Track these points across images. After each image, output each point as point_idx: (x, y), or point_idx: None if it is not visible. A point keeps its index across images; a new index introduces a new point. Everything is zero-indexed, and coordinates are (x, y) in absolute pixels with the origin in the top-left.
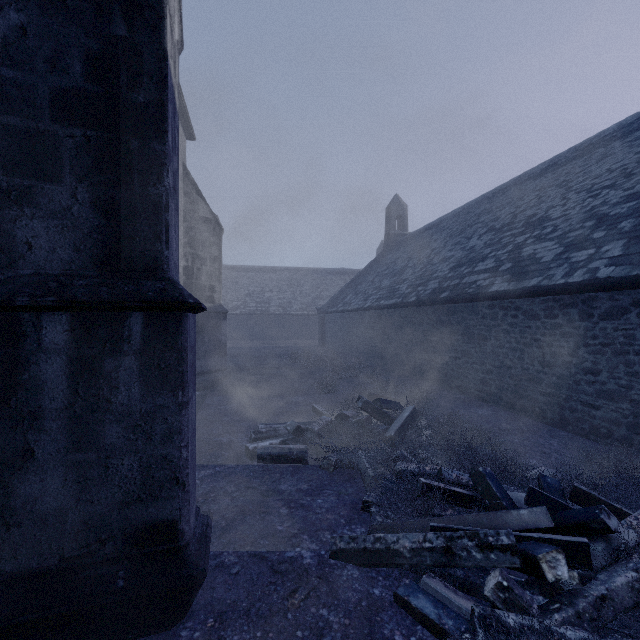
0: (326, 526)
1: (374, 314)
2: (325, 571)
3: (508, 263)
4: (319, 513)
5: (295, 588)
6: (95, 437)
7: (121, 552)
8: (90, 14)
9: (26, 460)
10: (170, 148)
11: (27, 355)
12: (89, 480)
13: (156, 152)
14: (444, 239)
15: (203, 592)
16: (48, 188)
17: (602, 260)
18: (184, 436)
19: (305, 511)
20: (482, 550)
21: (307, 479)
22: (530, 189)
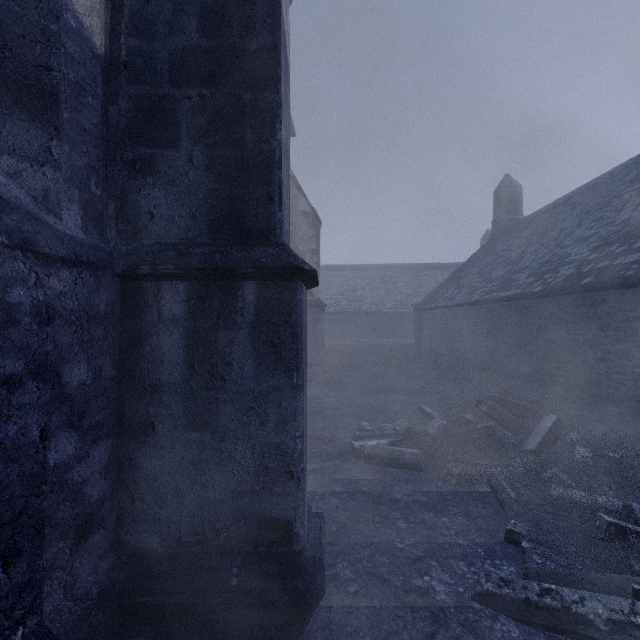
0: (459, 554)
1: (483, 309)
2: (468, 617)
3: None
4: (447, 535)
5: (431, 632)
6: (209, 416)
7: (234, 546)
8: None
9: (148, 434)
10: (282, 99)
11: (149, 326)
12: (204, 462)
13: (269, 103)
14: (577, 216)
15: (318, 608)
16: (167, 155)
17: None
18: (299, 424)
19: (428, 529)
20: None
21: (425, 490)
22: None
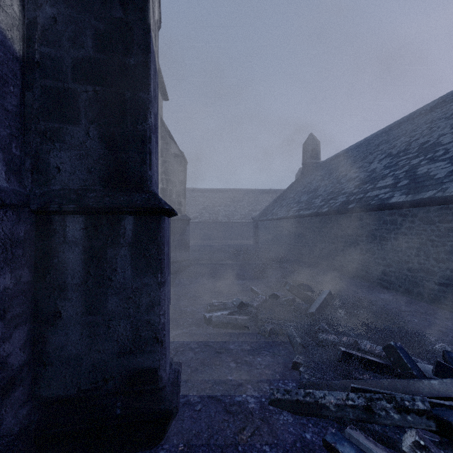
0: (265, 379)
1: (295, 221)
2: (266, 415)
3: (405, 180)
4: (259, 368)
5: (243, 426)
6: (101, 305)
7: (118, 389)
8: (98, 4)
9: (56, 319)
10: (152, 97)
11: (57, 245)
12: (97, 335)
13: (142, 100)
14: (349, 164)
15: (175, 422)
16: (70, 129)
17: None
18: (162, 307)
19: (248, 366)
20: (399, 412)
21: (249, 342)
22: (422, 122)
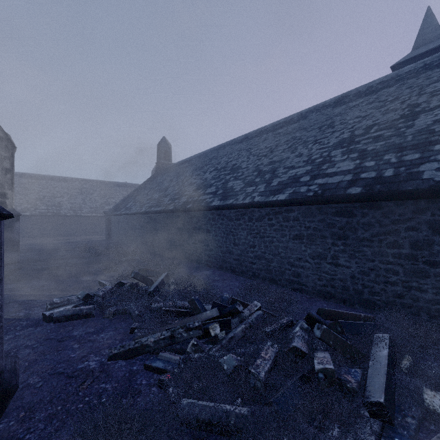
0: (106, 347)
1: (147, 217)
2: (104, 368)
3: (221, 190)
4: (102, 341)
5: (84, 381)
6: None
7: None
8: None
9: None
10: None
11: None
12: None
13: None
14: (192, 171)
15: (14, 402)
16: None
17: (257, 193)
18: None
19: (92, 343)
20: (187, 331)
21: (94, 325)
22: (236, 149)
